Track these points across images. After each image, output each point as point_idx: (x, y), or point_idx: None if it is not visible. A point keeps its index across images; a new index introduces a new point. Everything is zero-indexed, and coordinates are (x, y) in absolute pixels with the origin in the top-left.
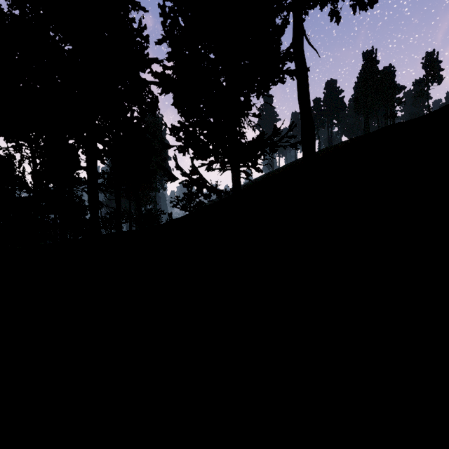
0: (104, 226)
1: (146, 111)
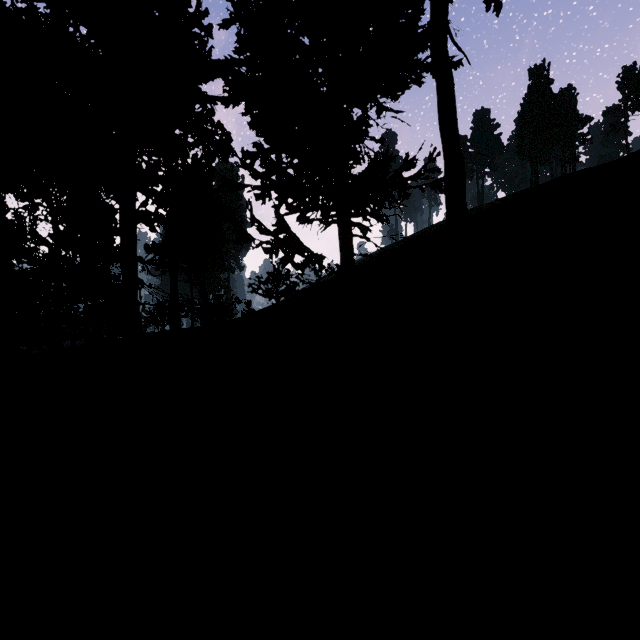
0: (154, 320)
1: (215, 154)
